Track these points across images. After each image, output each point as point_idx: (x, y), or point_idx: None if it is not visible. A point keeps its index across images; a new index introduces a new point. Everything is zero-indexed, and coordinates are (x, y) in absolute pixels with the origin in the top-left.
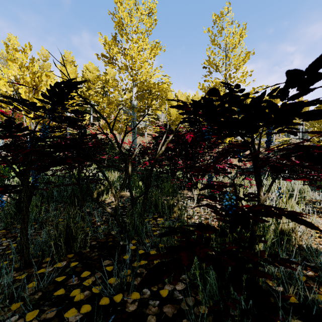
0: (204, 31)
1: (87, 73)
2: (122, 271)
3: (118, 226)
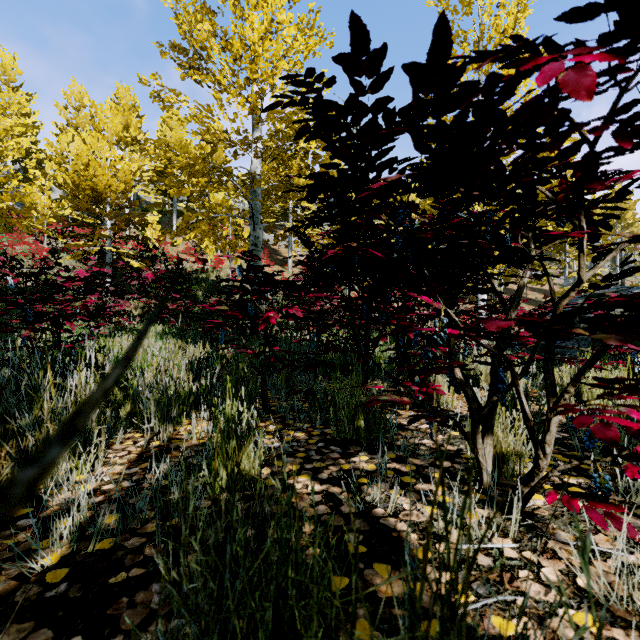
0: (427, 2)
1: (165, 132)
2: None
3: None
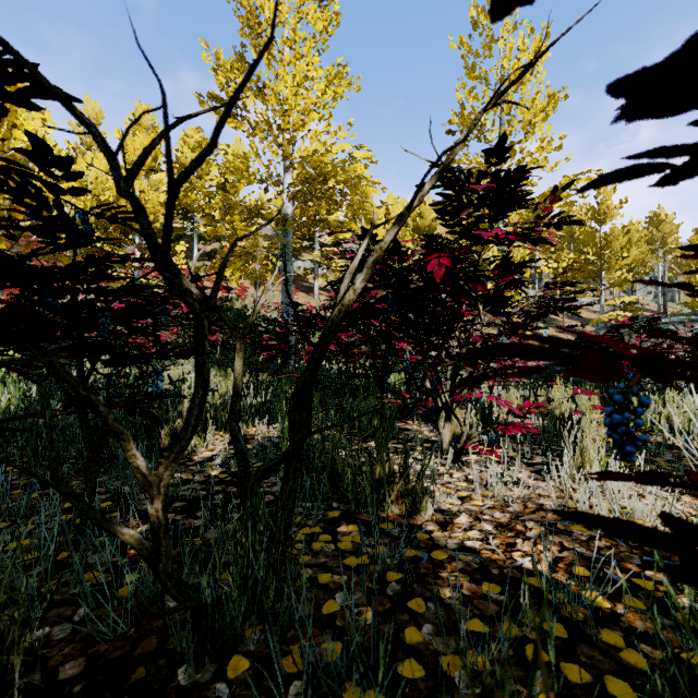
0: (451, 45)
1: (186, 153)
2: None
3: (174, 599)
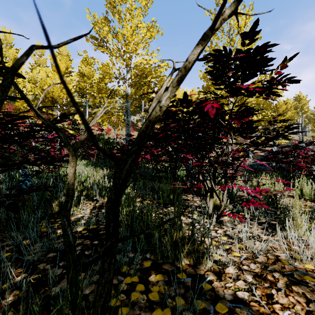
0: (206, 13)
1: (83, 67)
2: None
3: None
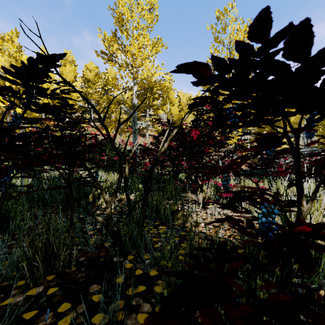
0: (207, 28)
1: (88, 73)
2: (110, 308)
3: (112, 238)
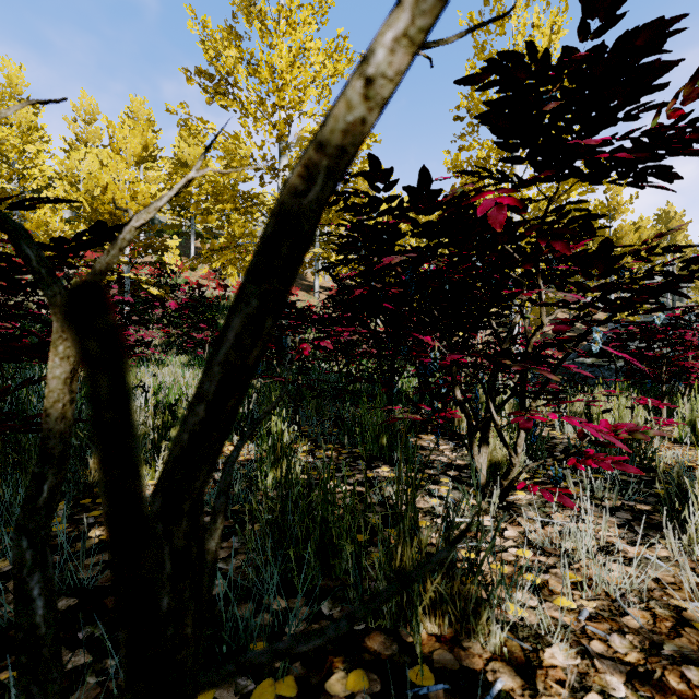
0: (460, 22)
1: (183, 148)
2: None
3: None
